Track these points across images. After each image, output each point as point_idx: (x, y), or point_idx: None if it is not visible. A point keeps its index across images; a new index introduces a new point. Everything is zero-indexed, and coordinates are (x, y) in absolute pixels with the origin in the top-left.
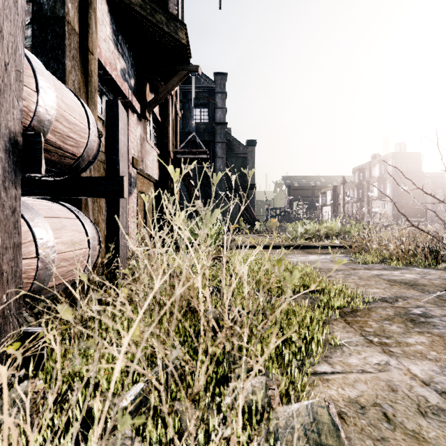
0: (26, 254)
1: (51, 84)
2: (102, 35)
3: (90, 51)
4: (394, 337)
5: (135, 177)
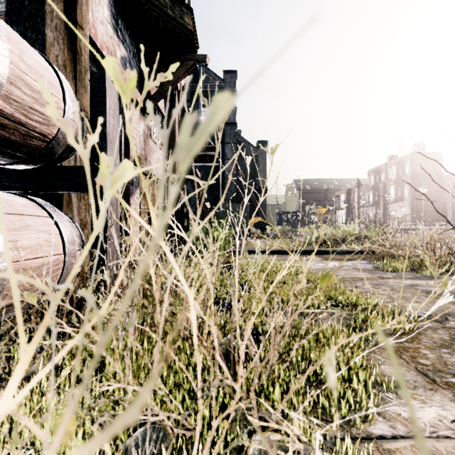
0: None
1: (1, 32)
2: (98, 16)
3: (79, 25)
4: None
5: (138, 176)
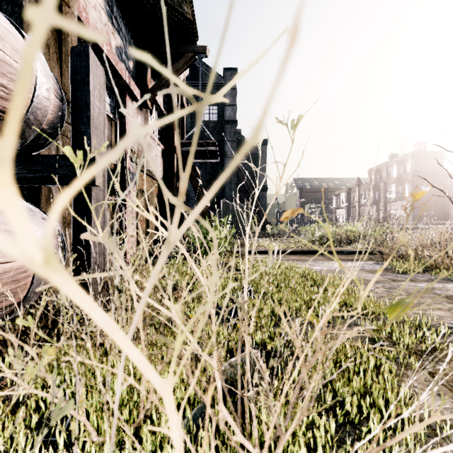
0: None
1: None
2: (90, 0)
3: (65, 2)
4: None
5: (134, 173)
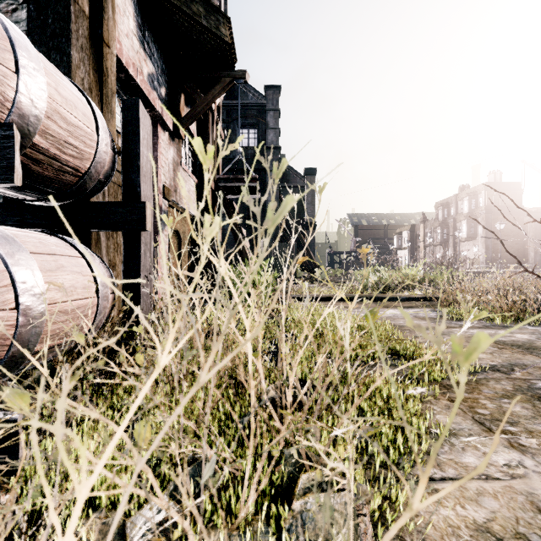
0: (0, 303)
1: (39, 65)
2: (123, 28)
3: (106, 43)
4: (522, 423)
5: (166, 211)
